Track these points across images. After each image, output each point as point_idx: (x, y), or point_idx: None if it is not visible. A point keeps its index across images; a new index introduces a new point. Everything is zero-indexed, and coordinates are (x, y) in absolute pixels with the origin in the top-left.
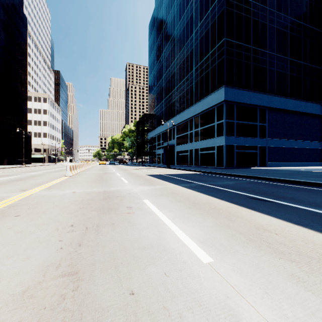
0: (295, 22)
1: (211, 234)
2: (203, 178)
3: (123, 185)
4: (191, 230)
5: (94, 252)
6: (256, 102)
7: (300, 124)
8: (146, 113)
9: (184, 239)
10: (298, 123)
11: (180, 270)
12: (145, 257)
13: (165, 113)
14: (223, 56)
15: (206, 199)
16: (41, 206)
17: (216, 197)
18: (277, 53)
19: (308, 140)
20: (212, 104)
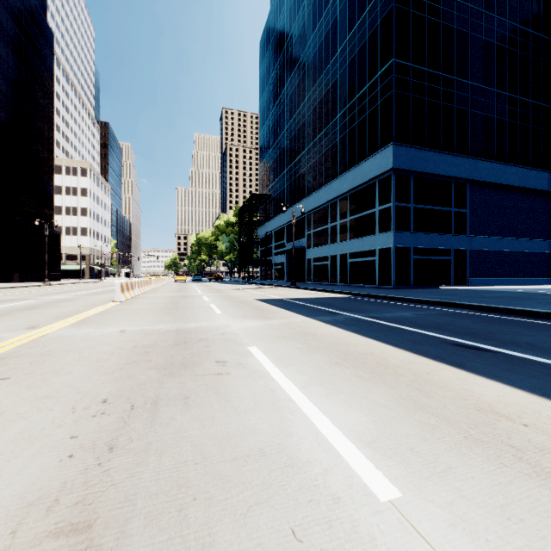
0: (519, 30)
1: (386, 425)
2: (356, 305)
3: (213, 319)
4: (345, 413)
5: (139, 467)
6: (449, 172)
7: (527, 209)
8: (256, 194)
9: (331, 437)
10: (523, 208)
11: (327, 522)
12: (248, 482)
13: (288, 193)
14: (390, 91)
15: (366, 346)
16: (56, 358)
17: (385, 342)
18: (487, 84)
19: (541, 239)
20: (371, 175)
